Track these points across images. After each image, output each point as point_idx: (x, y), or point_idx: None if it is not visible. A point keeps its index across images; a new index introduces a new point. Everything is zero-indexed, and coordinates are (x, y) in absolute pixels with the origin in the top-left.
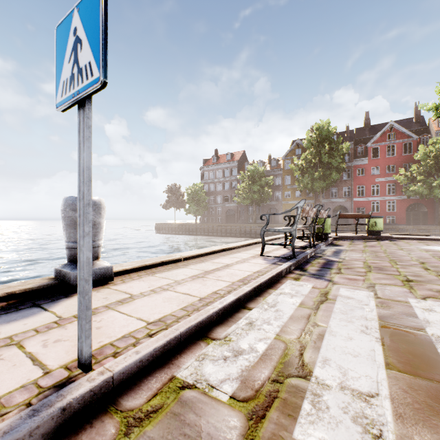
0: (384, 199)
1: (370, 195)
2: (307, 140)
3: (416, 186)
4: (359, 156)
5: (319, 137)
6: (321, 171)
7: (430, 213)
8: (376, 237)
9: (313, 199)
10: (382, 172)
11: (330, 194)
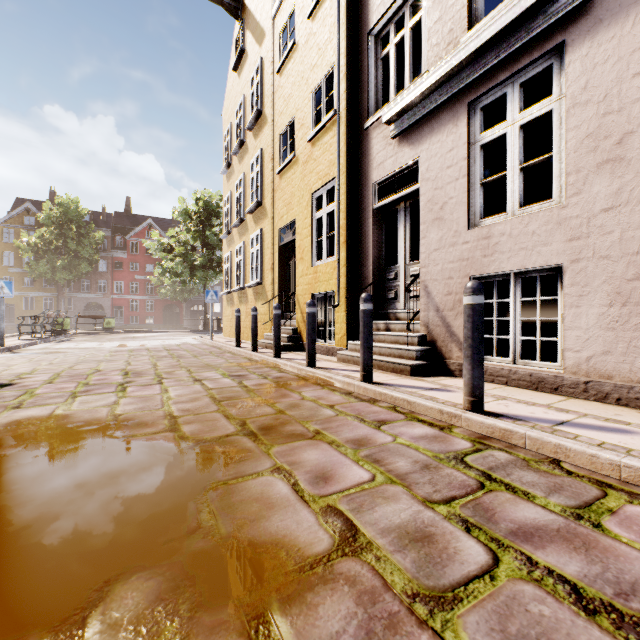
0: (144, 298)
1: (130, 293)
2: (46, 215)
3: (166, 290)
4: (118, 247)
5: (64, 215)
6: (67, 259)
7: (182, 314)
8: (109, 332)
9: (56, 291)
10: (142, 270)
11: (81, 288)
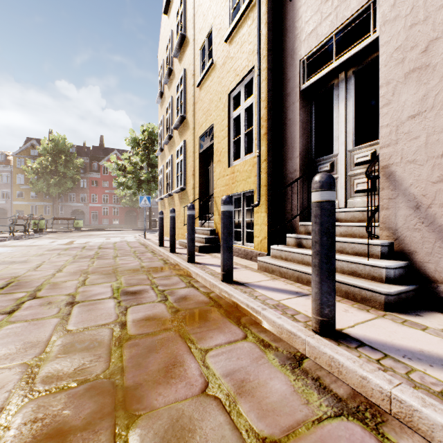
0: (112, 206)
1: (102, 202)
2: (43, 148)
3: (126, 200)
4: (94, 170)
5: (56, 148)
6: (57, 179)
7: (138, 217)
8: (78, 230)
9: (52, 201)
10: (110, 186)
11: (69, 199)
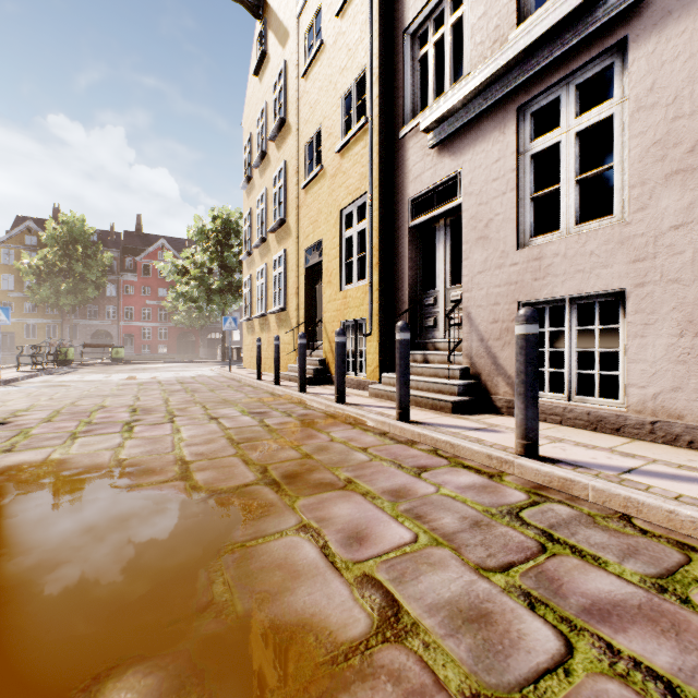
0: (157, 326)
1: (142, 320)
2: (49, 235)
3: (181, 316)
4: (128, 269)
5: (69, 235)
6: (72, 283)
7: (198, 342)
8: (118, 363)
9: (60, 317)
10: (154, 295)
11: (88, 314)
